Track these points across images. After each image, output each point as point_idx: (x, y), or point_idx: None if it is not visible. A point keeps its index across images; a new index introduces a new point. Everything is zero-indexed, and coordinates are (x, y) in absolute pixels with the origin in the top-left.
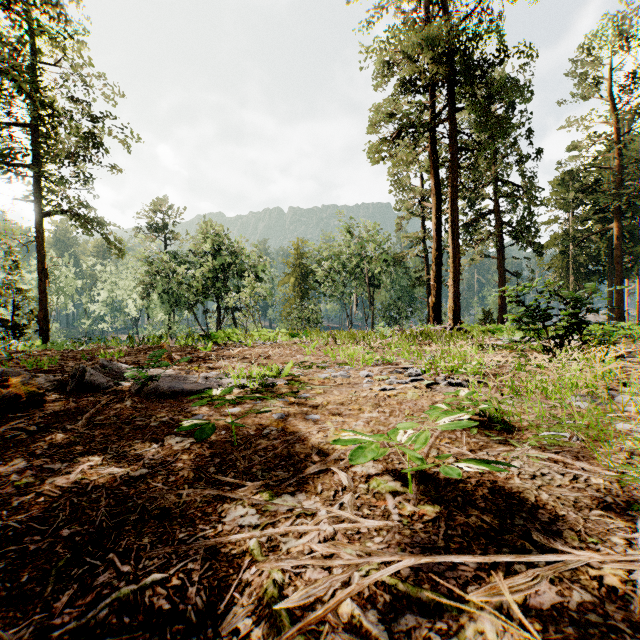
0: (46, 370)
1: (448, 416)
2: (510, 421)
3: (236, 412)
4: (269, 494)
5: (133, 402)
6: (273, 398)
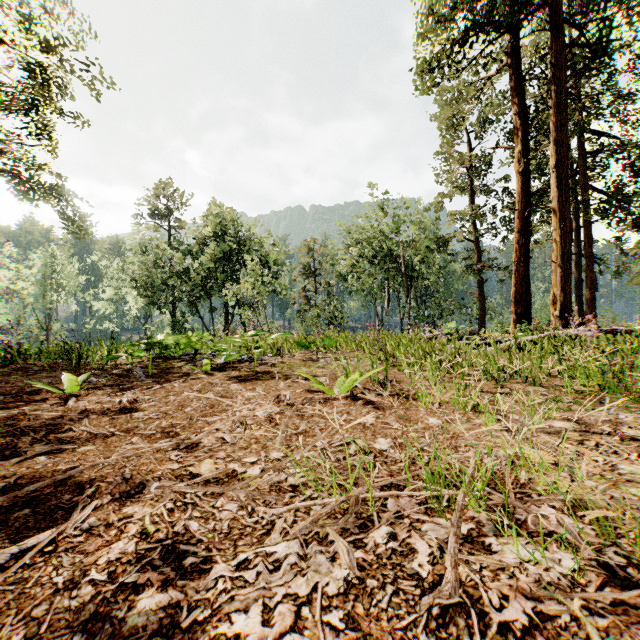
0: None
1: None
2: None
3: None
4: None
5: None
6: None
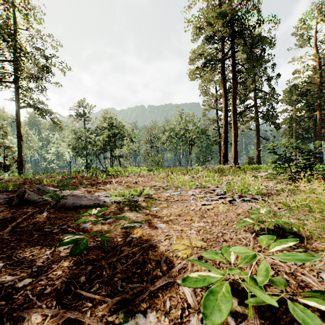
0: (10, 190)
1: (280, 244)
2: (299, 232)
3: (111, 221)
4: (124, 313)
5: (48, 213)
6: (136, 210)
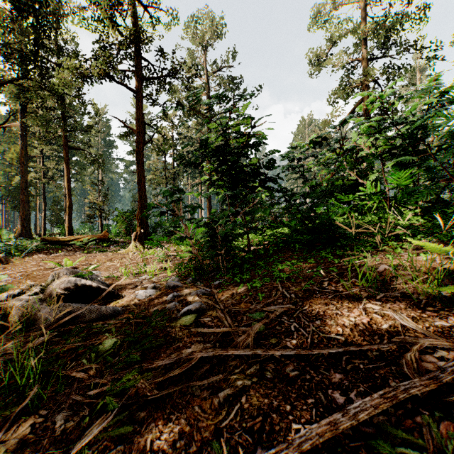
0: None
1: None
2: None
3: None
4: None
5: None
6: None
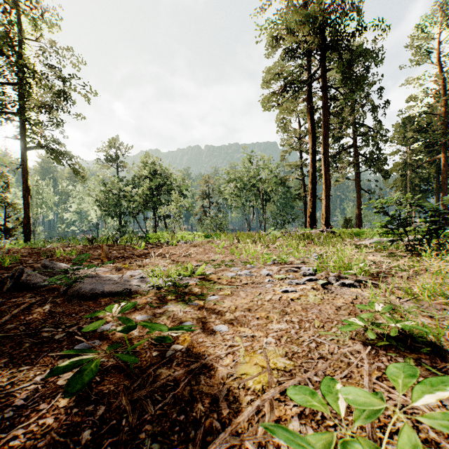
0: (6, 267)
1: (433, 392)
2: (440, 344)
3: (145, 320)
4: None
5: (53, 305)
6: (184, 301)
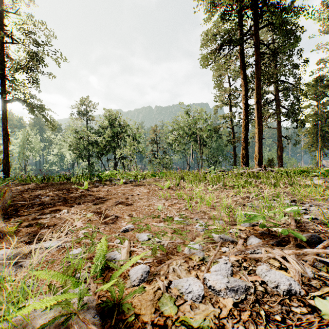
0: None
1: None
2: None
3: None
4: None
5: None
6: None
